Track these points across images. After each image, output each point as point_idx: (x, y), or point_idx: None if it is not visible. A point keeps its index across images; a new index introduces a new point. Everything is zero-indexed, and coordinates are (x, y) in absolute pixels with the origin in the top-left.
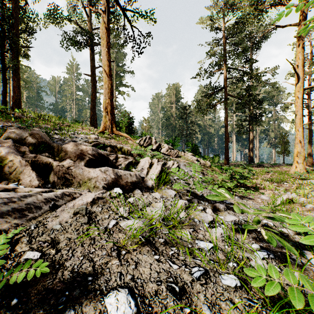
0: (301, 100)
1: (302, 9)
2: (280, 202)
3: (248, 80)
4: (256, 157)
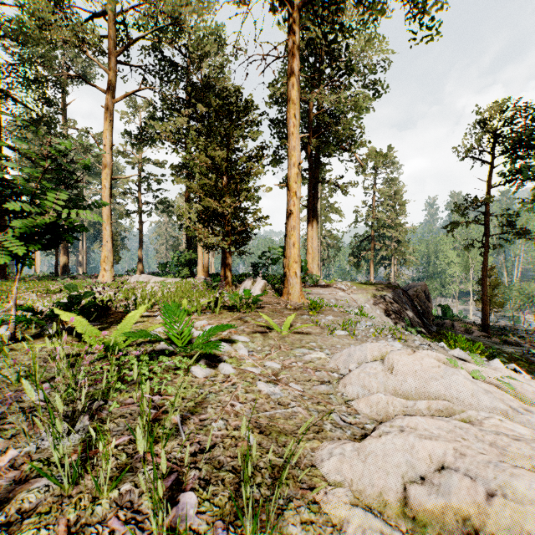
0: (109, 191)
1: (110, 77)
2: (3, 310)
3: (48, 133)
4: (83, 266)
